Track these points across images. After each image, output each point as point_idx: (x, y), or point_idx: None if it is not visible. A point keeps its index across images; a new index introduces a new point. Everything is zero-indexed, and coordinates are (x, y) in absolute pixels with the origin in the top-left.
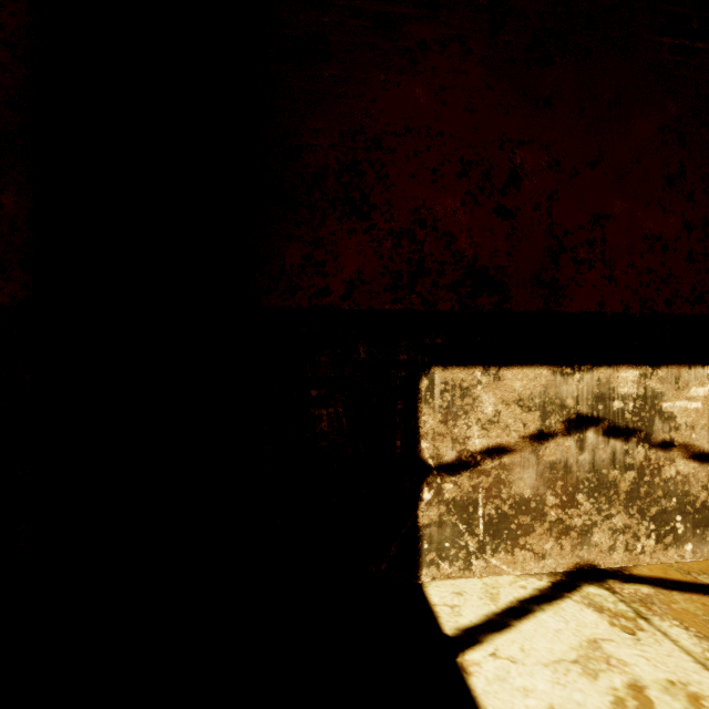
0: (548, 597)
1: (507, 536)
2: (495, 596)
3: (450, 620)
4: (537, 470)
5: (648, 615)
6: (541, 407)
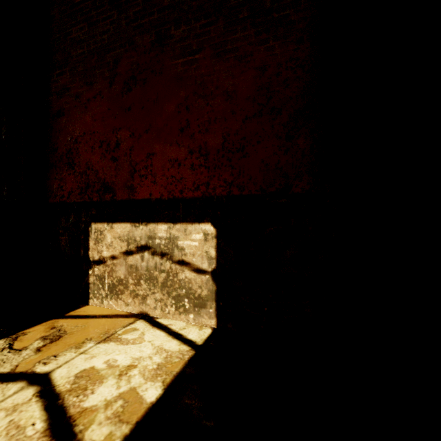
0: None
1: None
2: None
3: None
4: None
5: None
6: None
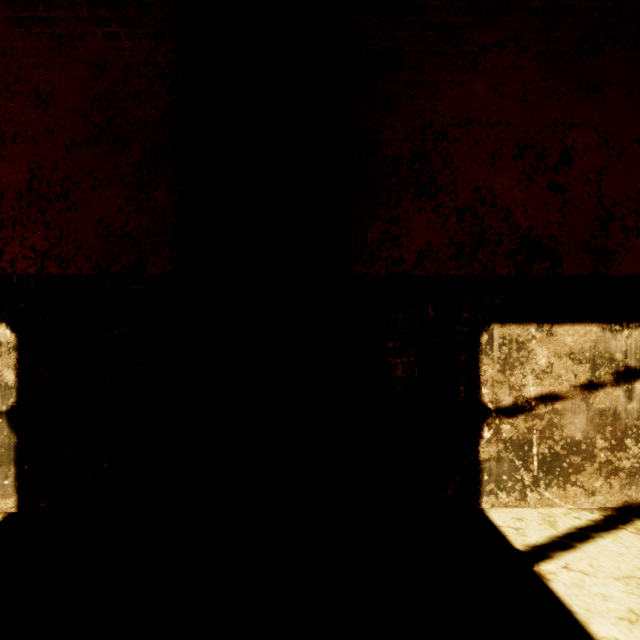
0: (604, 527)
1: (559, 473)
2: (553, 523)
3: (517, 539)
4: (587, 416)
5: None
6: (591, 360)
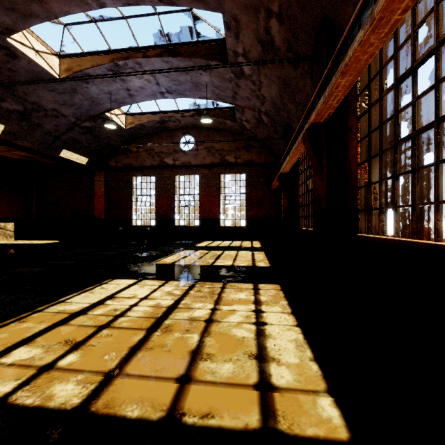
0: None
1: None
2: None
3: None
4: None
5: (4, 241)
6: None
